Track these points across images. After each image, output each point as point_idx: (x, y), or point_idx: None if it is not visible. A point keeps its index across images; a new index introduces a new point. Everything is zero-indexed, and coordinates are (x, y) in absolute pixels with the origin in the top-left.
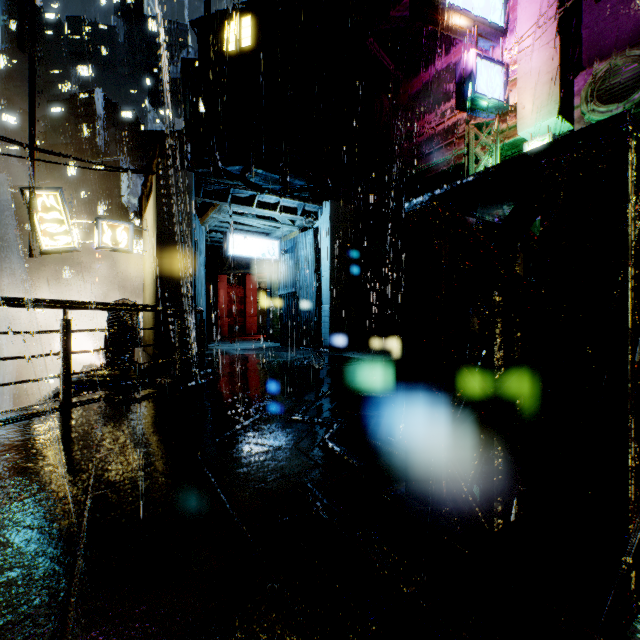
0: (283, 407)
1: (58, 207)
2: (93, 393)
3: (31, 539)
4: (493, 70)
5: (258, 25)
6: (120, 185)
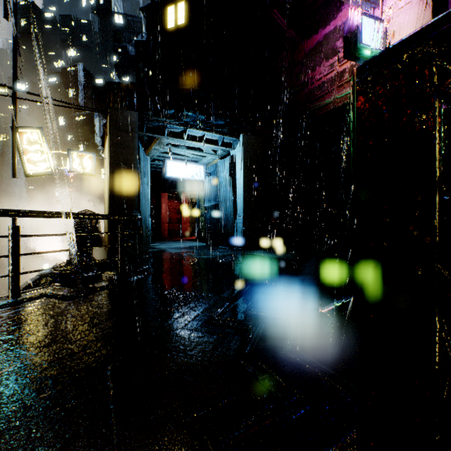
0: (202, 306)
1: (39, 141)
2: (43, 288)
3: None
4: (374, 25)
5: (189, 8)
6: (94, 130)
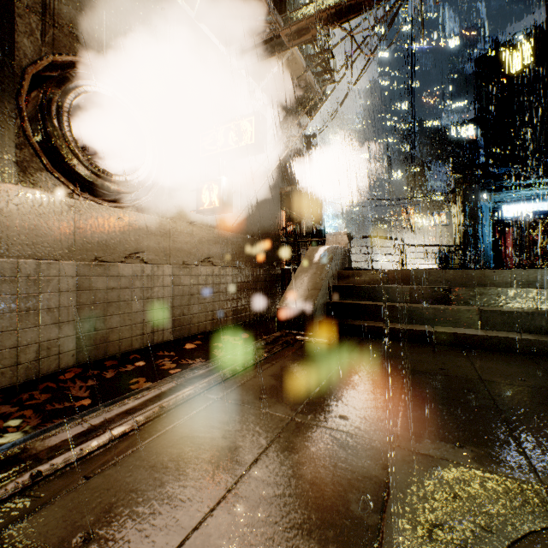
0: None
1: (417, 212)
2: None
3: None
4: None
5: (539, 43)
6: (431, 177)
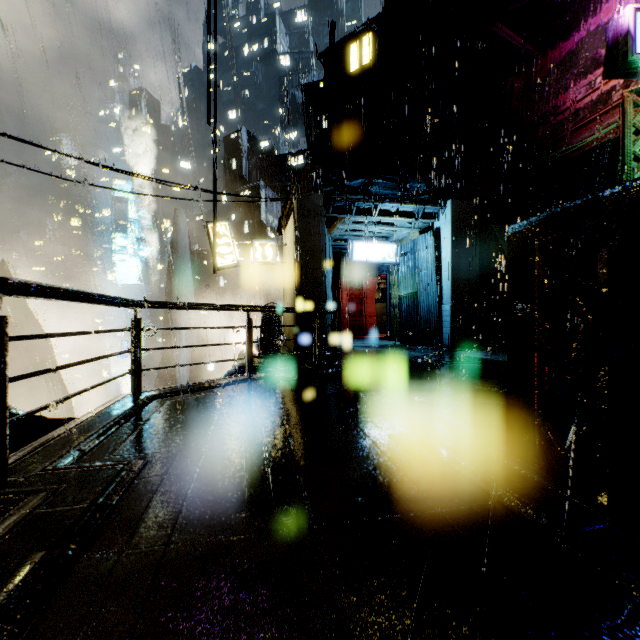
0: (405, 392)
1: (227, 234)
2: (263, 372)
3: (265, 440)
4: None
5: (378, 40)
6: (260, 206)
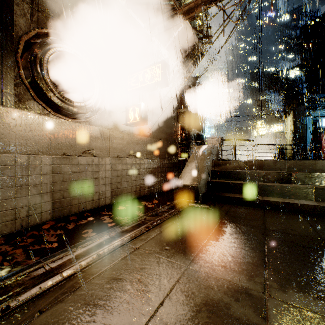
0: None
1: (263, 124)
2: None
3: None
4: None
5: None
6: (271, 102)
